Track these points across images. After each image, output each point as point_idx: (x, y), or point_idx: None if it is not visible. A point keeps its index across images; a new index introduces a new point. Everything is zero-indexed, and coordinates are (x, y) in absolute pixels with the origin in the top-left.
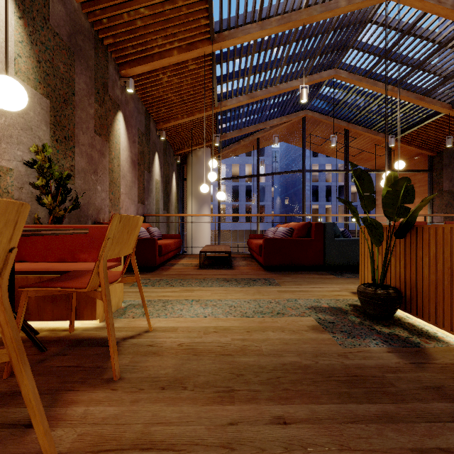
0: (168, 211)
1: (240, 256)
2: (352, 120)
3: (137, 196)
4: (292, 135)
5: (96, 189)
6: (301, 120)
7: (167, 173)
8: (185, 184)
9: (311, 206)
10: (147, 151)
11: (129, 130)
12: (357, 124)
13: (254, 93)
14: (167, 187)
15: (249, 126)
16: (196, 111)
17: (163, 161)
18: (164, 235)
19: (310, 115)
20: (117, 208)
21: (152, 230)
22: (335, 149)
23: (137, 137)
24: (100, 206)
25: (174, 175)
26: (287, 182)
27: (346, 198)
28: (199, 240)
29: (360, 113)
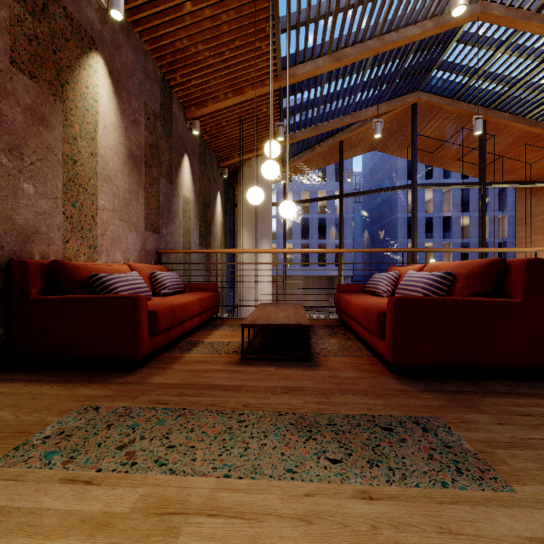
0: (208, 247)
1: (322, 323)
2: (493, 104)
3: (144, 219)
4: (390, 138)
5: (19, 188)
6: (406, 112)
7: (207, 191)
8: (237, 212)
9: (405, 244)
10: (165, 147)
11: (123, 98)
12: (502, 109)
13: (341, 52)
14: (206, 212)
15: (329, 120)
16: (247, 86)
17: (199, 171)
18: (189, 285)
19: (424, 100)
20: (89, 236)
21: (162, 278)
22: (455, 157)
23: (142, 117)
24: (32, 227)
25: (220, 197)
26: (372, 214)
27: (482, 227)
28: (255, 290)
29: (512, 89)
